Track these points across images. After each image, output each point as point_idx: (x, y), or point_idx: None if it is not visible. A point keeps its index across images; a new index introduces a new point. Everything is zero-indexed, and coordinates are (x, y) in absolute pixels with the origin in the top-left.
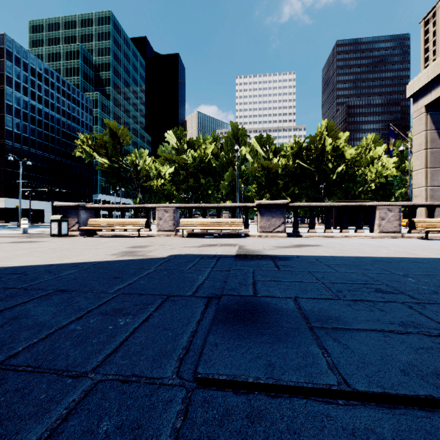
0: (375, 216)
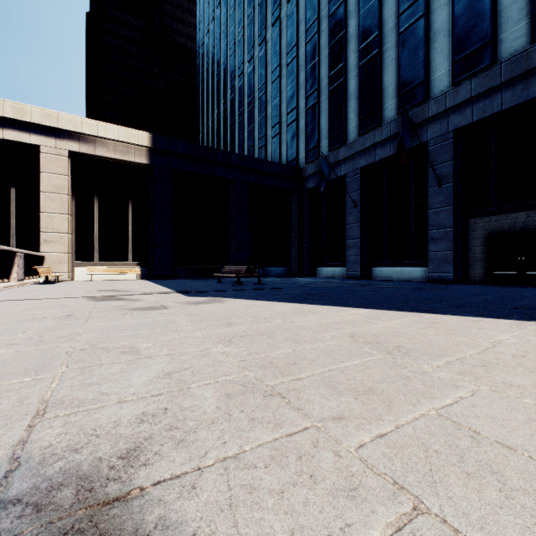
0: (13, 264)
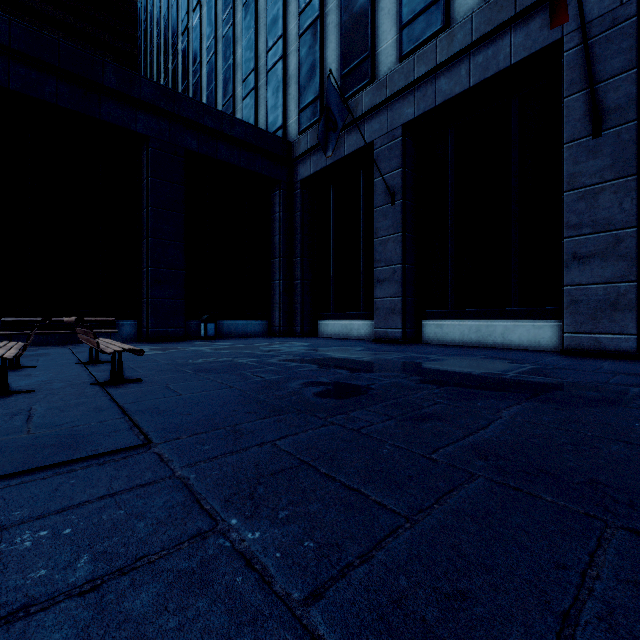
0: None
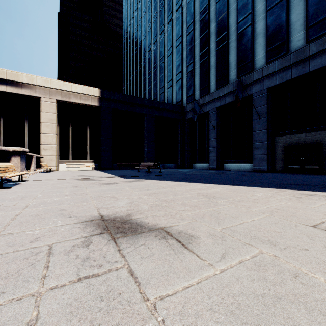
0: (32, 162)
